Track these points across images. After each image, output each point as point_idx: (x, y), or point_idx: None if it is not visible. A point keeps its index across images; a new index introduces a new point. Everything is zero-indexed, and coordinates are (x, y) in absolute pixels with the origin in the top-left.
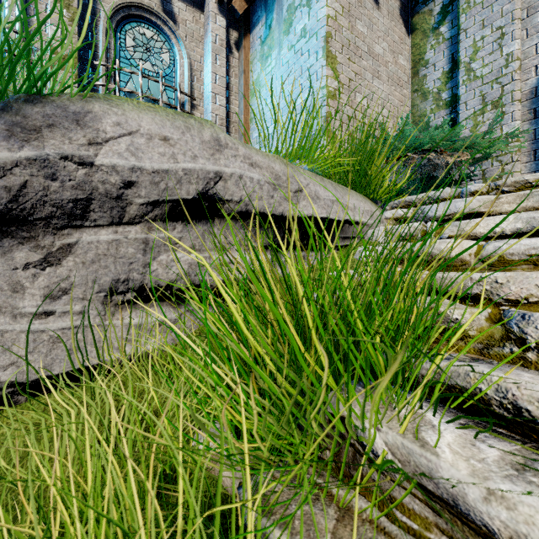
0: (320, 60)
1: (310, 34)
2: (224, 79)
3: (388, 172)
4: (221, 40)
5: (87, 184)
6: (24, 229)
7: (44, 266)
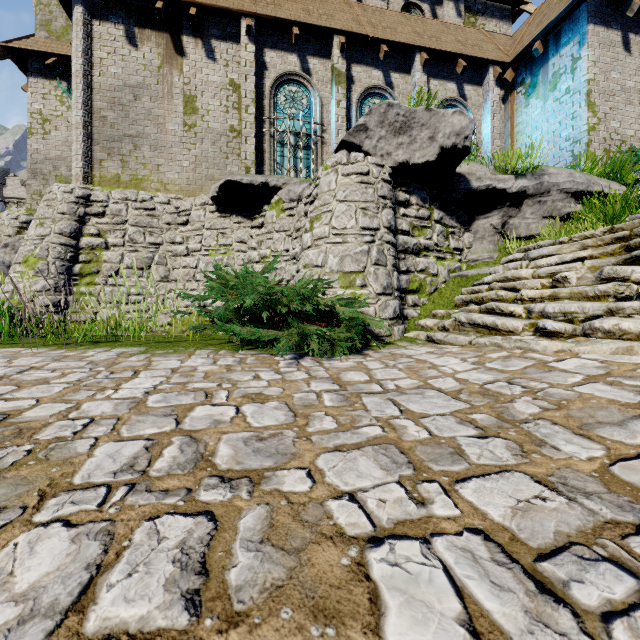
0: (582, 108)
1: (573, 92)
2: (498, 128)
3: (633, 171)
4: (497, 103)
5: (546, 186)
6: (531, 198)
7: (532, 206)
